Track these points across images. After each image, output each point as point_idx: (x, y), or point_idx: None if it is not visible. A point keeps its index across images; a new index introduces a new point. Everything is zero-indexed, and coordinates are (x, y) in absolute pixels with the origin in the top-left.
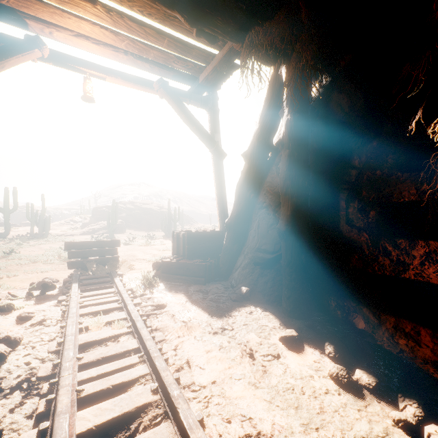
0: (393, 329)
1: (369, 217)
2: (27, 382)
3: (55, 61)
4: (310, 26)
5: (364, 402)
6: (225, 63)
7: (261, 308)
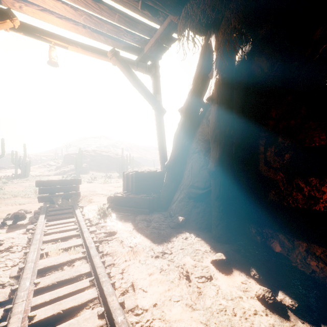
0: (305, 252)
1: (284, 160)
2: None
3: (24, 31)
4: None
5: (289, 322)
6: (165, 36)
7: (195, 234)
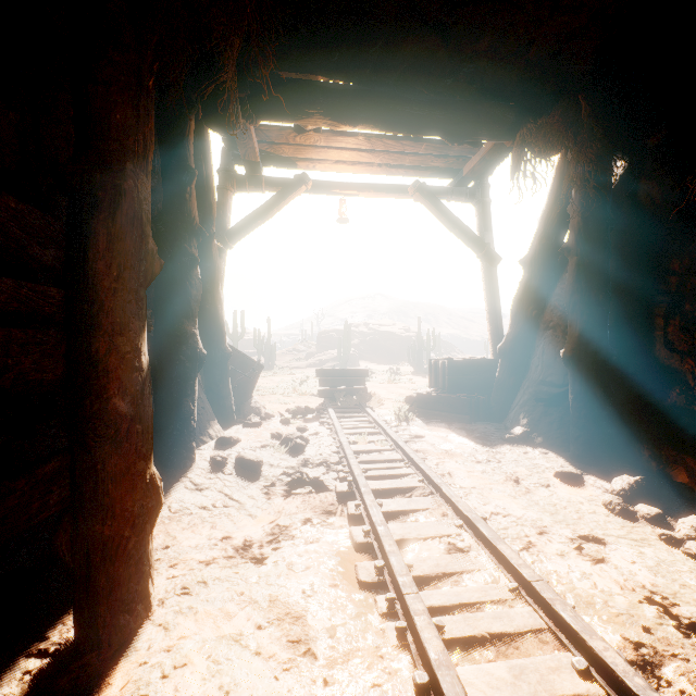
0: None
1: (694, 339)
2: (325, 463)
3: (315, 190)
4: (590, 123)
5: (635, 525)
6: (496, 151)
7: (541, 451)
